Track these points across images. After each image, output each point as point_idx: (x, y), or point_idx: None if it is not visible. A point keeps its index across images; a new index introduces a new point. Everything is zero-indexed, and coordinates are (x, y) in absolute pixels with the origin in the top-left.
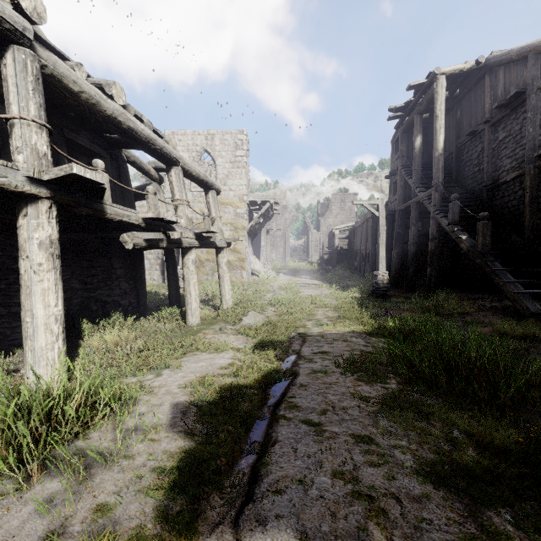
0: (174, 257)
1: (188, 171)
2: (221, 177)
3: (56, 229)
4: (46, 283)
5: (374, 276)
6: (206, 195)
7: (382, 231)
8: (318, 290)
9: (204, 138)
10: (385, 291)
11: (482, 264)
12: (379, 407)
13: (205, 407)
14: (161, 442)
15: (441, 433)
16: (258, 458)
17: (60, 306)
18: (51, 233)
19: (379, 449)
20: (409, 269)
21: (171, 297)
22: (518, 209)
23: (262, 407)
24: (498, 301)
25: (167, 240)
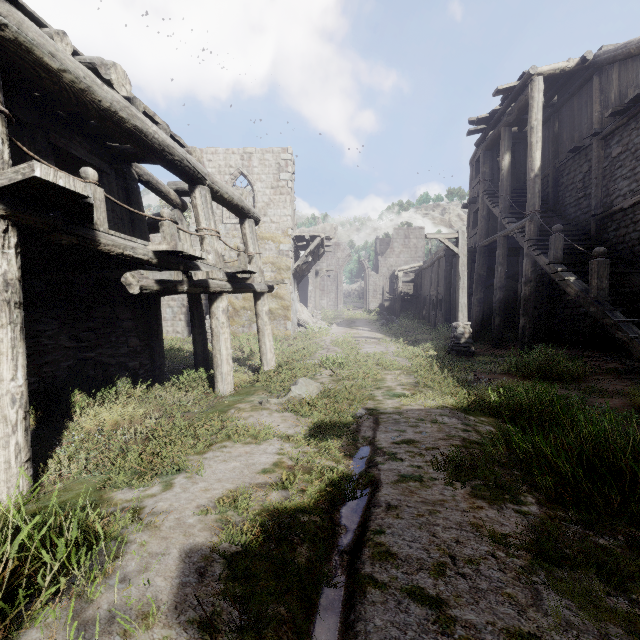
0: (201, 304)
1: (217, 192)
2: (260, 205)
3: (15, 264)
4: None
5: (453, 329)
6: (242, 225)
7: (463, 272)
8: (381, 346)
9: (240, 157)
10: (467, 347)
11: (597, 313)
12: (530, 557)
13: (238, 556)
14: None
15: None
16: None
17: (20, 379)
18: (6, 270)
19: None
20: (495, 319)
21: (196, 355)
22: (639, 243)
23: (332, 556)
24: (615, 361)
25: (189, 282)
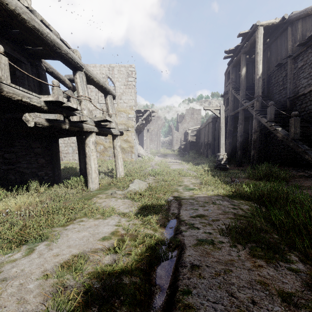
0: (83, 142)
1: (90, 76)
2: (118, 94)
3: None
4: None
5: (217, 156)
6: (105, 98)
7: (222, 127)
8: (180, 165)
9: (108, 69)
10: (225, 165)
11: (294, 146)
12: None
13: None
14: None
15: None
16: None
17: None
18: None
19: None
20: (238, 152)
21: (81, 170)
22: None
23: None
24: (302, 171)
25: (69, 123)
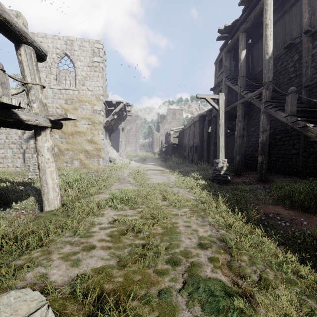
0: None
1: None
2: (79, 78)
3: None
4: None
5: (215, 164)
6: (17, 51)
7: (222, 123)
8: (164, 176)
9: (64, 42)
10: (225, 177)
11: None
12: None
13: None
14: None
15: None
16: None
17: None
18: None
19: None
20: (236, 157)
21: None
22: None
23: None
24: None
25: None
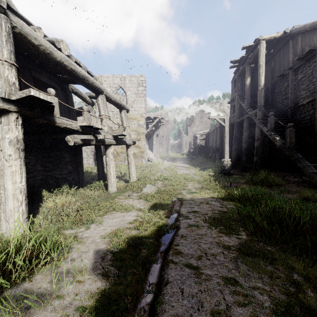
0: (101, 150)
1: (109, 97)
2: (129, 102)
3: (21, 132)
4: (14, 167)
5: (222, 162)
6: (120, 113)
7: (227, 134)
8: (188, 170)
9: (120, 79)
10: (229, 171)
11: (289, 154)
12: (237, 253)
13: (118, 253)
14: (85, 283)
15: (285, 276)
16: (155, 297)
17: (23, 182)
18: (17, 135)
19: (243, 290)
20: (243, 157)
21: (99, 174)
22: (310, 121)
23: (156, 253)
24: (298, 177)
25: (96, 140)
